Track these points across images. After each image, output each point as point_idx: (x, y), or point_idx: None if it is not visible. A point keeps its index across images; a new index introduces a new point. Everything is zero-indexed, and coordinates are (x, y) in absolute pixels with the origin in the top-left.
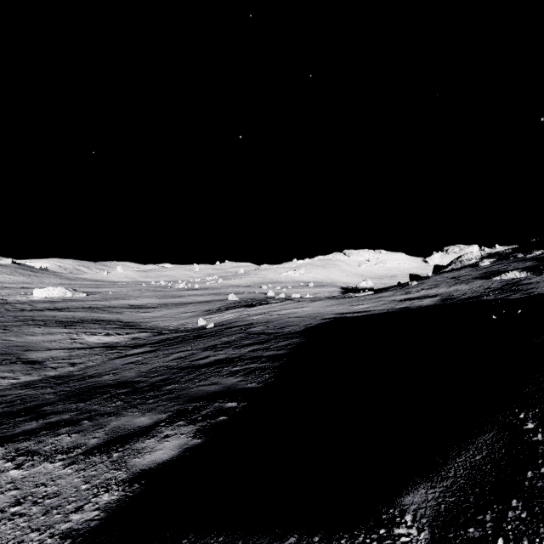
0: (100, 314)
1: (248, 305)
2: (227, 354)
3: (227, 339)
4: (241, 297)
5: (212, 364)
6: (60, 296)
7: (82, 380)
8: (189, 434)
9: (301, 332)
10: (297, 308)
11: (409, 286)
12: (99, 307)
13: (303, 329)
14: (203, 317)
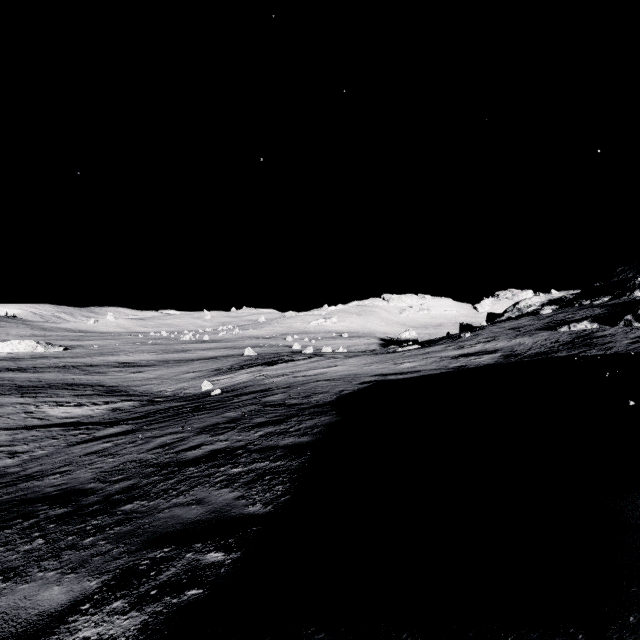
0: (77, 375)
1: (267, 363)
2: (229, 441)
3: (234, 414)
4: (261, 352)
5: (205, 459)
6: (28, 351)
7: (11, 484)
8: (123, 639)
9: (332, 404)
10: (327, 367)
11: (462, 339)
12: (77, 365)
13: (336, 398)
14: (210, 379)
